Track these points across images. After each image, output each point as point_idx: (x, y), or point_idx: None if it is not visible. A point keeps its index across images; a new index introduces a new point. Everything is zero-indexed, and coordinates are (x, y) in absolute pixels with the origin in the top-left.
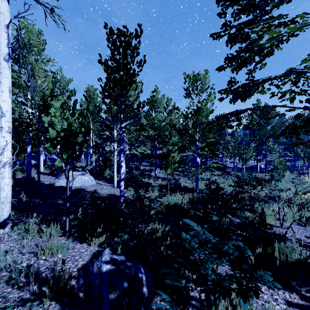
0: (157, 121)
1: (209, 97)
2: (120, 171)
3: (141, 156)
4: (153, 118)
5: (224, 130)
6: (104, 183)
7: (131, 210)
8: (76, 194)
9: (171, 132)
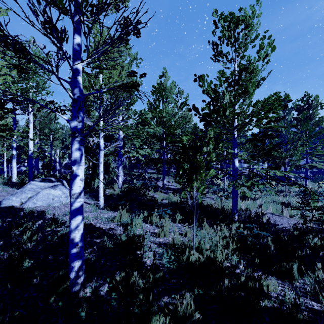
0: (166, 114)
1: (257, 53)
2: (70, 188)
3: (146, 161)
4: (160, 111)
5: (244, 130)
6: (87, 200)
7: (102, 293)
8: (12, 229)
9: (183, 131)
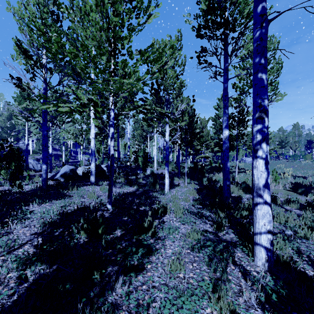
0: None
1: None
2: None
3: None
4: None
5: None
6: None
7: None
8: None
9: None
